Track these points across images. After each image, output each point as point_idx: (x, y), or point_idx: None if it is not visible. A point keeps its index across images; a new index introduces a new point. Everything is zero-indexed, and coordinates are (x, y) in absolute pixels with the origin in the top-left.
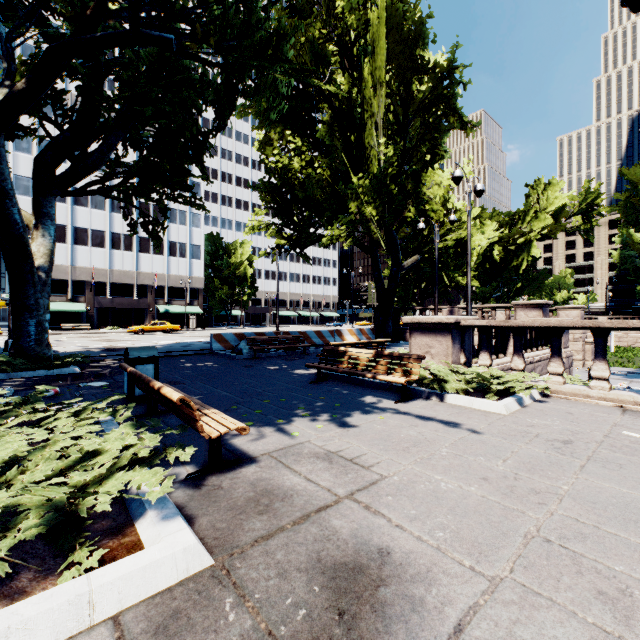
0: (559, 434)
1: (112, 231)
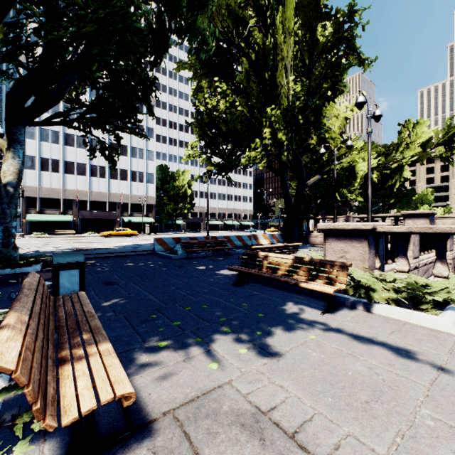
0: None
1: (91, 164)
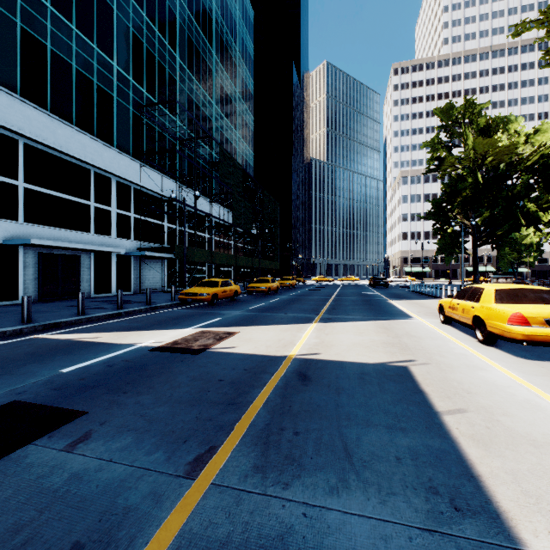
0: None
1: None
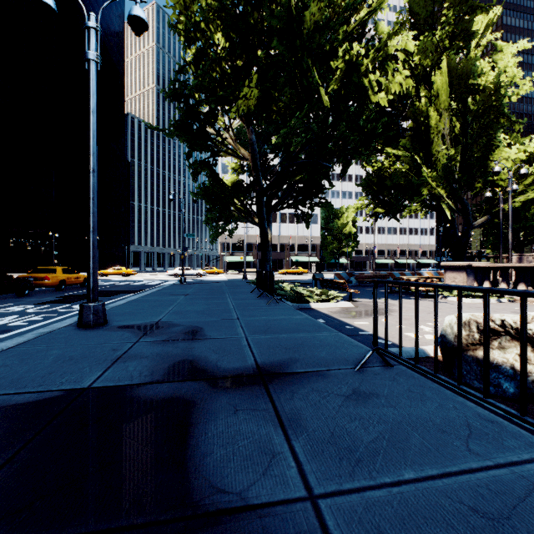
0: (481, 306)
1: None
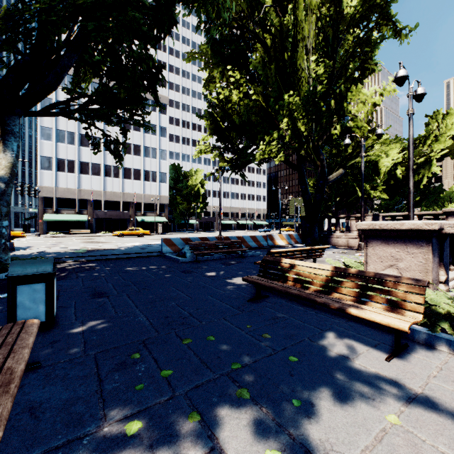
0: None
1: (105, 164)
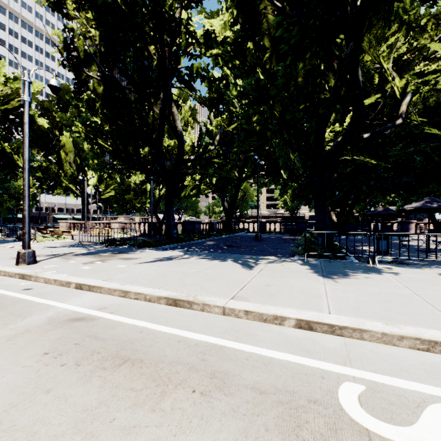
0: None
1: None
